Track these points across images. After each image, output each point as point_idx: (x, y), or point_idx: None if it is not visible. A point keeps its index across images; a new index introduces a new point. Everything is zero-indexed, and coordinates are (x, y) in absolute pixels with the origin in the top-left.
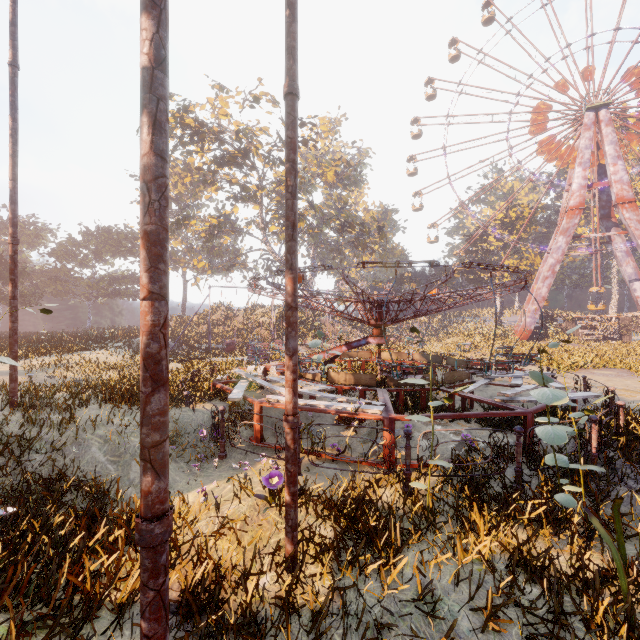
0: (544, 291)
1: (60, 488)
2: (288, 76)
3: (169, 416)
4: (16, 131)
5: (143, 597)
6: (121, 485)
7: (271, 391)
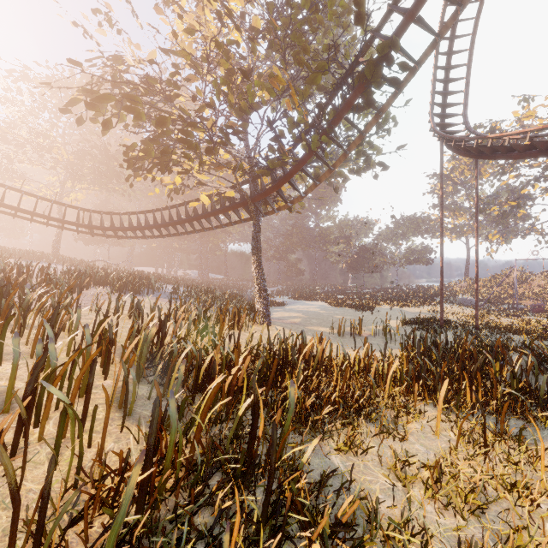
0: None
1: None
2: None
3: None
4: (477, 228)
5: None
6: None
7: None
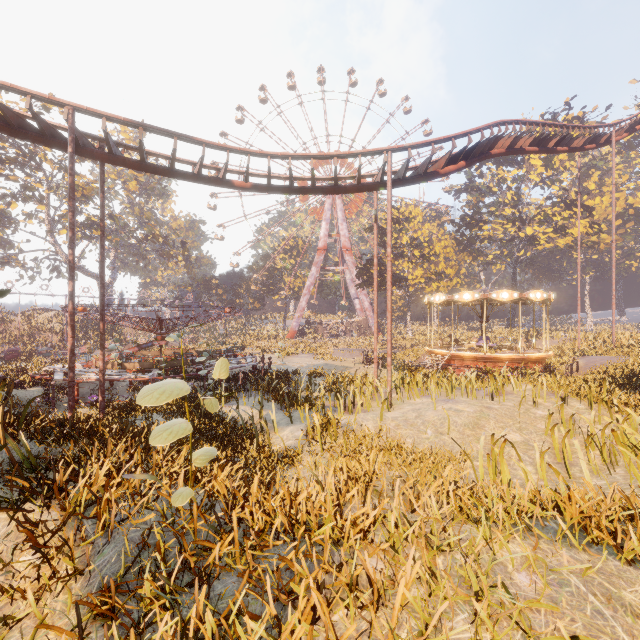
0: (304, 304)
1: None
2: (101, 255)
3: None
4: None
5: (71, 397)
6: None
7: None
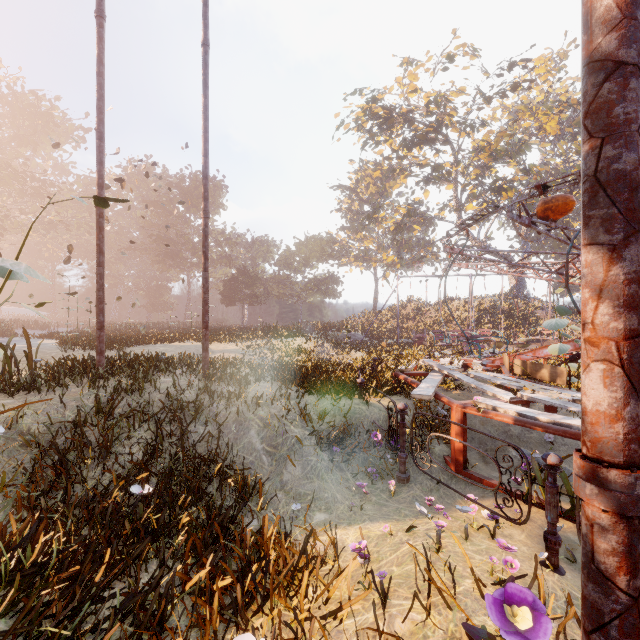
0: None
1: (212, 471)
2: None
3: (338, 406)
4: (207, 108)
5: None
6: (271, 486)
7: (475, 393)
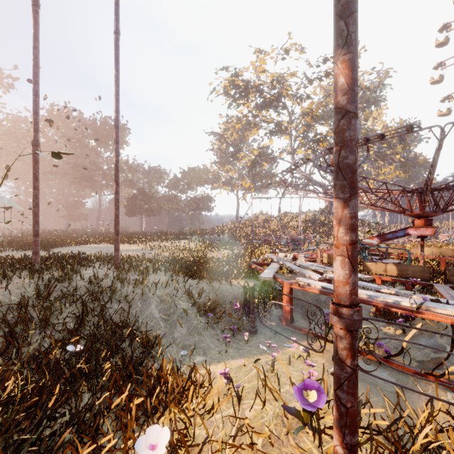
0: None
1: (124, 334)
2: None
3: (211, 287)
4: (118, 78)
5: None
6: (166, 341)
7: (300, 276)
